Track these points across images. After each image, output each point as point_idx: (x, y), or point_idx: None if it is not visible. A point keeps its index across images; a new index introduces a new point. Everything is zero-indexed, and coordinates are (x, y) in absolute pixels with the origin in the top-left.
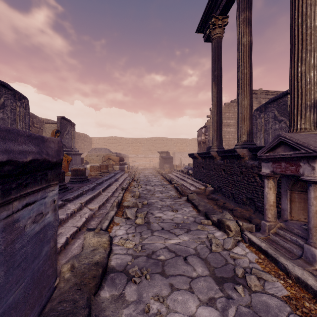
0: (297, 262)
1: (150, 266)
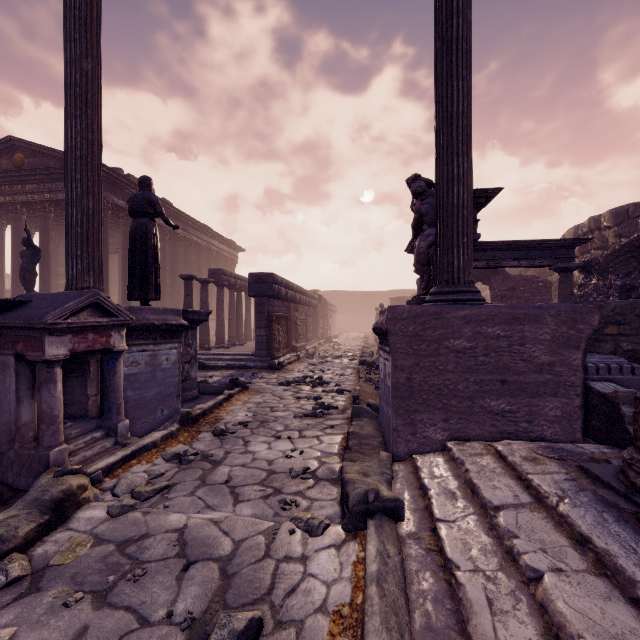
0: (135, 440)
1: (282, 480)
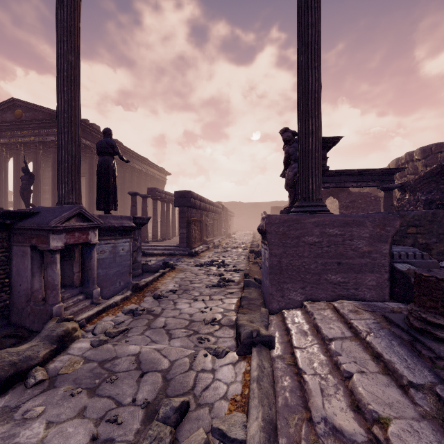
0: (104, 301)
1: (199, 326)
